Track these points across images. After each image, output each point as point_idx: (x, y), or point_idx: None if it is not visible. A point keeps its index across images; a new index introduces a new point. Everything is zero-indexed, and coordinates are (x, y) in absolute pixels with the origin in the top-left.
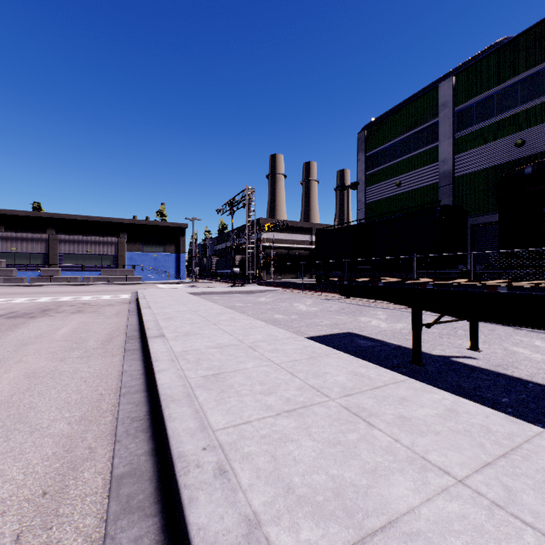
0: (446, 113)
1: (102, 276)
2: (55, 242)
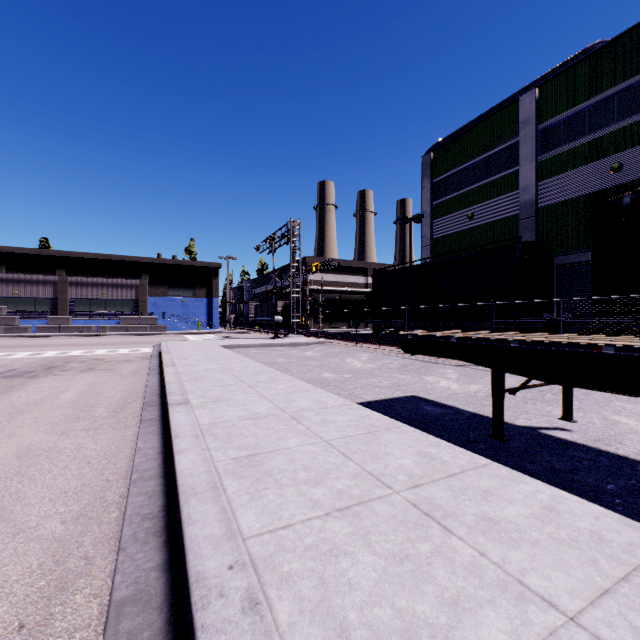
0: (528, 132)
1: (120, 325)
2: (65, 285)
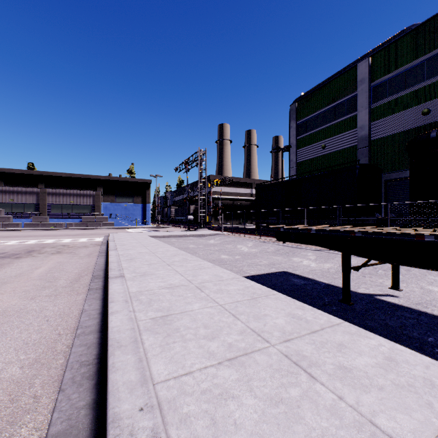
0: (364, 88)
1: (82, 222)
2: (44, 194)
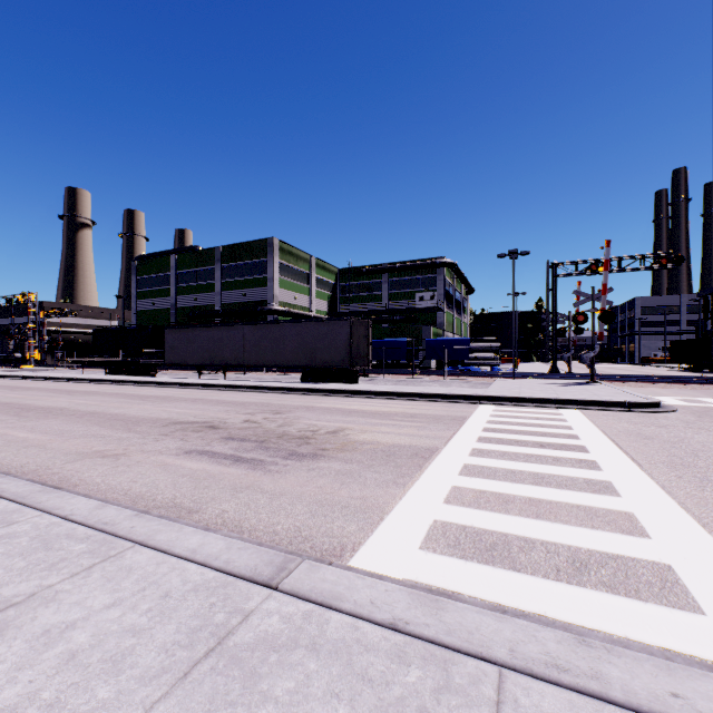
0: (173, 273)
1: None
2: None
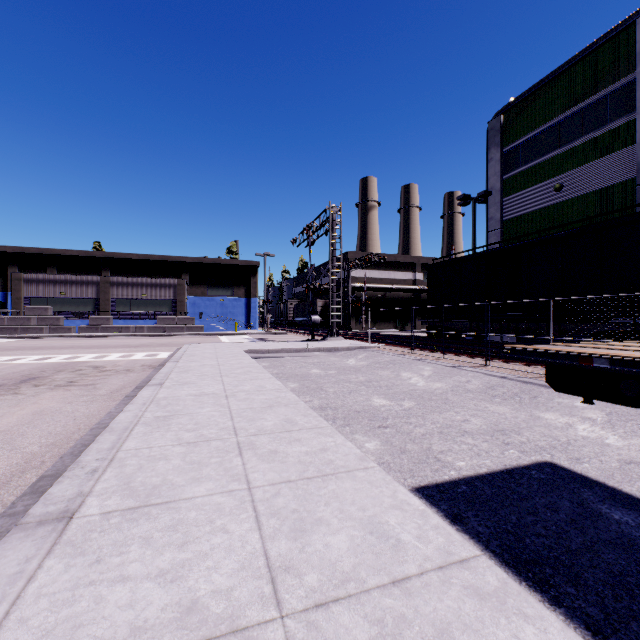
0: None
1: (158, 325)
2: (107, 285)
